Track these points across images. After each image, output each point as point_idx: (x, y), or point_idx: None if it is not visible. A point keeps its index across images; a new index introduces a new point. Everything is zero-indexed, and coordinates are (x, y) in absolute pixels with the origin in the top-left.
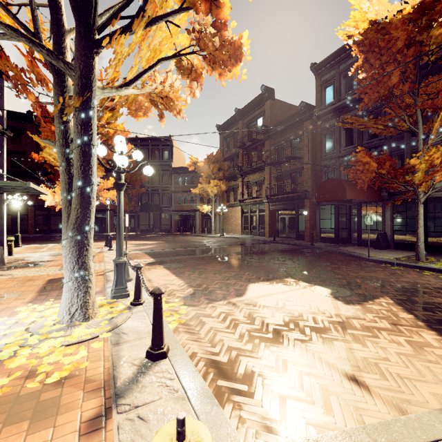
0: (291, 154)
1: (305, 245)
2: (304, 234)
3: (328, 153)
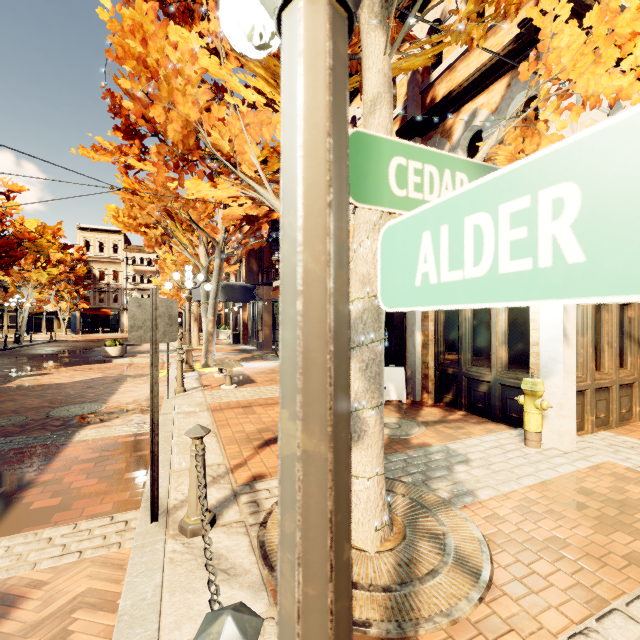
0: None
1: None
2: None
3: None
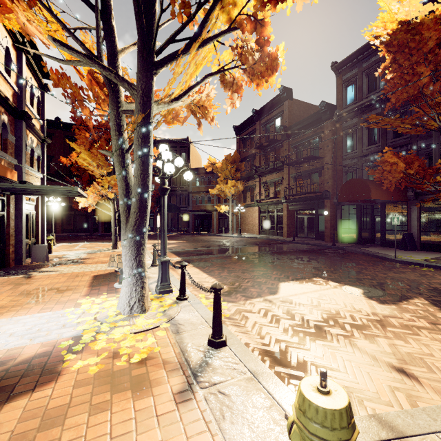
0: (310, 154)
1: (326, 245)
2: (324, 234)
3: (349, 153)
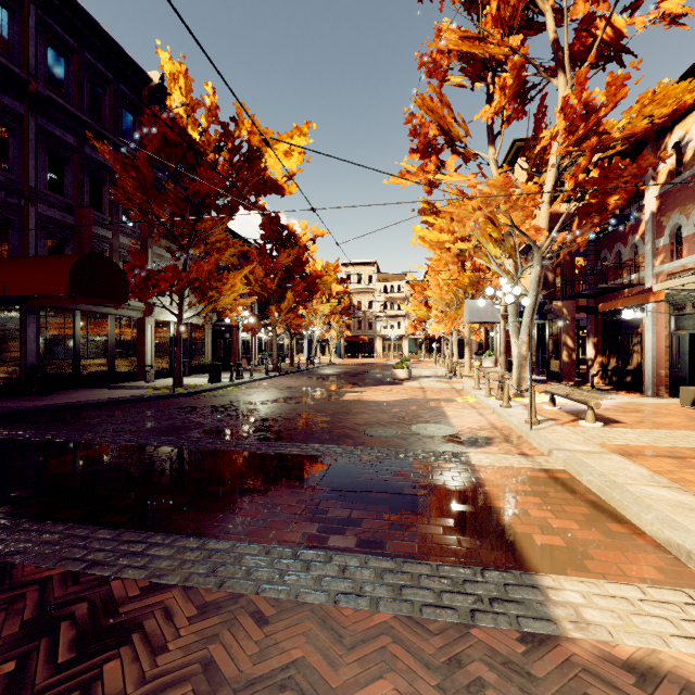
0: None
1: None
2: None
3: None
